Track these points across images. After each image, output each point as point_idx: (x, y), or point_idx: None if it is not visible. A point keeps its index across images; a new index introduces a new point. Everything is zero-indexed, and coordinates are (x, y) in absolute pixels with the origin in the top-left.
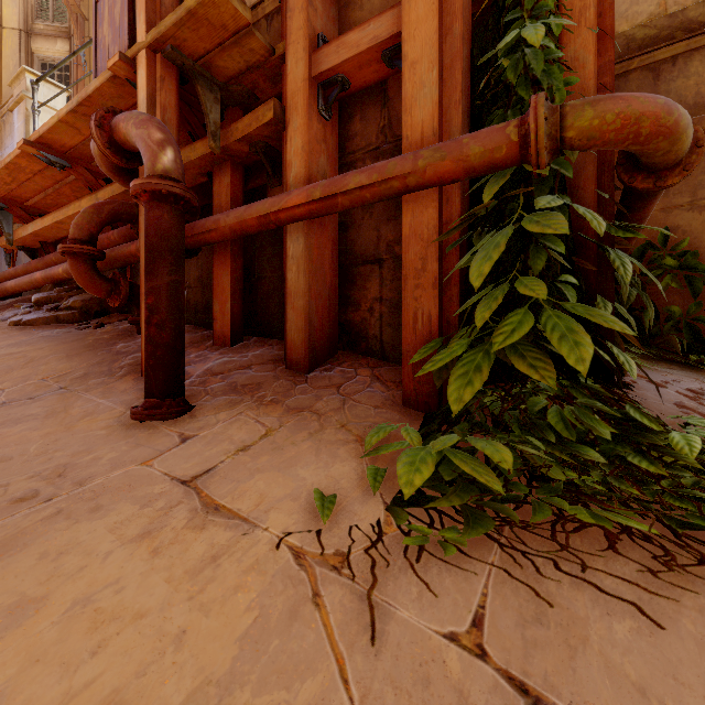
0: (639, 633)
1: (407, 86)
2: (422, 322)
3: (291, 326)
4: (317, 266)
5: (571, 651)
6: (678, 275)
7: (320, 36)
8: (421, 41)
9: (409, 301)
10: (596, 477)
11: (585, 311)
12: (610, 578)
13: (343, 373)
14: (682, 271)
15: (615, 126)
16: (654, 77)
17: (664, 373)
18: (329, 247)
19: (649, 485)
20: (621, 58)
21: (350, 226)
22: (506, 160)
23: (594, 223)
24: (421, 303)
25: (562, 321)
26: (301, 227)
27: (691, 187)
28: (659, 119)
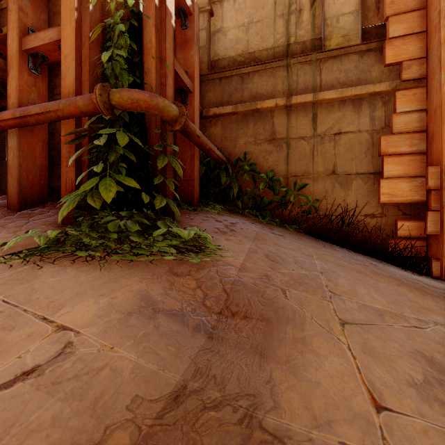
0: (58, 280)
1: (63, 67)
2: (69, 183)
3: (10, 186)
4: (28, 153)
5: (20, 284)
6: (250, 174)
7: (29, 29)
8: (68, 46)
9: (64, 173)
10: (101, 241)
11: (123, 178)
12: (72, 270)
13: (41, 212)
14: (251, 172)
15: (129, 102)
16: (242, 81)
17: (224, 216)
18: (40, 144)
19: (125, 244)
20: (229, 69)
21: (56, 134)
22: (95, 110)
23: (121, 141)
24: (68, 174)
25: (110, 181)
26: (15, 131)
27: (254, 134)
28: (147, 102)
